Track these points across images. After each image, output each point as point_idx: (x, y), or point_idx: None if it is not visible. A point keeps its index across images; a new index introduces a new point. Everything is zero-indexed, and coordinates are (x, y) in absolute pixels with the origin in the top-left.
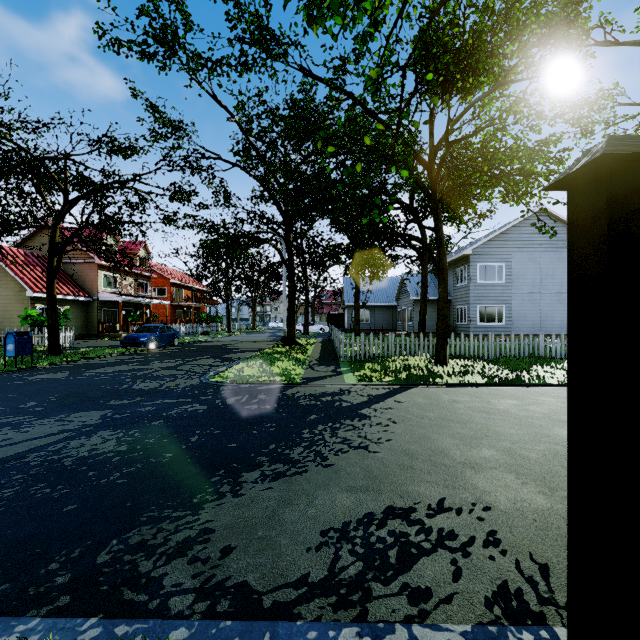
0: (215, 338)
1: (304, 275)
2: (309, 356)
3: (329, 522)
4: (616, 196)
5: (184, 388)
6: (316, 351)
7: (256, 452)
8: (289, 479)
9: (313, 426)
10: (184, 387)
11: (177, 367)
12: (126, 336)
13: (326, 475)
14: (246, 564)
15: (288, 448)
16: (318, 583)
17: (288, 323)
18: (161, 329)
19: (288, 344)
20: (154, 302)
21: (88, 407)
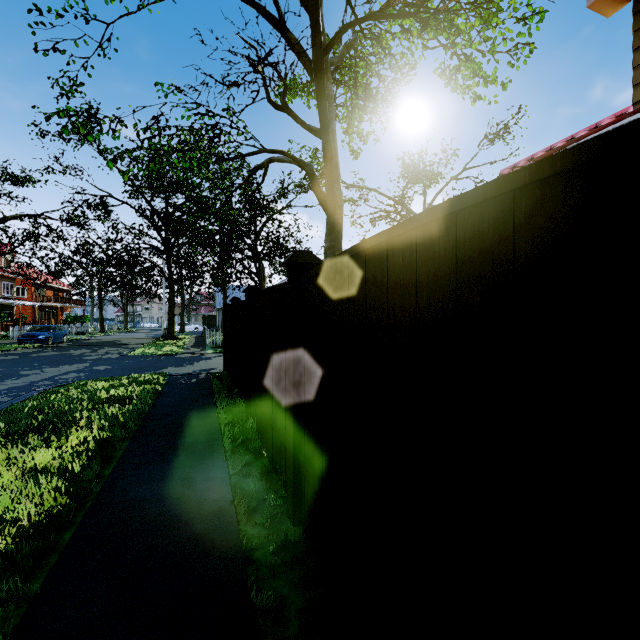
0: (94, 337)
1: (180, 283)
2: (186, 344)
3: (194, 369)
4: (225, 309)
5: (117, 357)
6: (191, 342)
7: (170, 365)
8: (182, 367)
9: (190, 361)
10: (116, 357)
11: (95, 352)
12: (24, 334)
13: (194, 366)
14: (175, 372)
15: (181, 364)
16: (191, 372)
17: (169, 323)
18: (53, 329)
19: (169, 339)
20: (24, 304)
21: (75, 363)
